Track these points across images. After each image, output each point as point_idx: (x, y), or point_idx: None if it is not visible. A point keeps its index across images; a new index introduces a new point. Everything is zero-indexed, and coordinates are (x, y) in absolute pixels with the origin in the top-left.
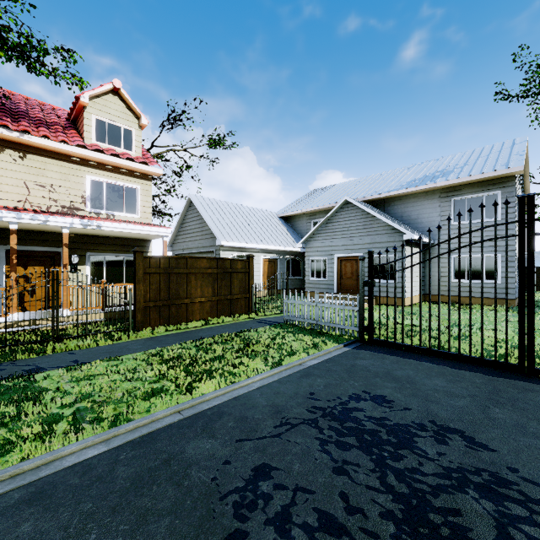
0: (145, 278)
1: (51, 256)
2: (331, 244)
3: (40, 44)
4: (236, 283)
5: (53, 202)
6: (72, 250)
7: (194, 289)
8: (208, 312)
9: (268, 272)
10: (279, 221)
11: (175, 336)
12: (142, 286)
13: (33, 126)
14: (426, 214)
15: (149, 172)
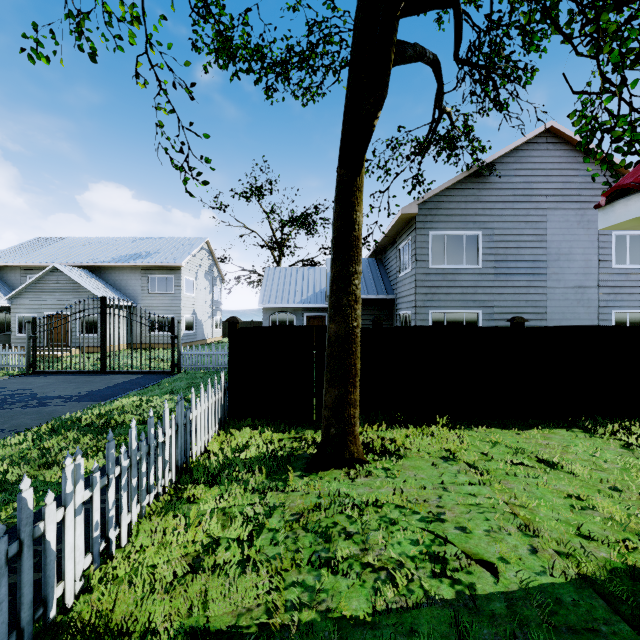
0: None
1: None
2: (41, 302)
3: None
4: None
5: None
6: None
7: None
8: None
9: None
10: None
11: None
12: None
13: None
14: (132, 284)
15: None
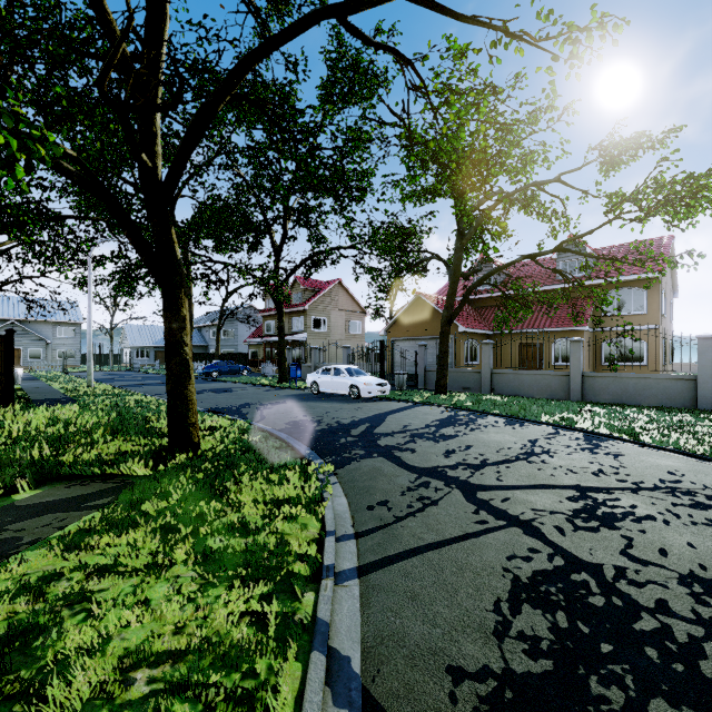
0: None
1: None
2: None
3: None
4: None
5: None
6: None
7: None
8: None
9: None
10: None
11: None
12: None
13: None
14: (46, 331)
15: None
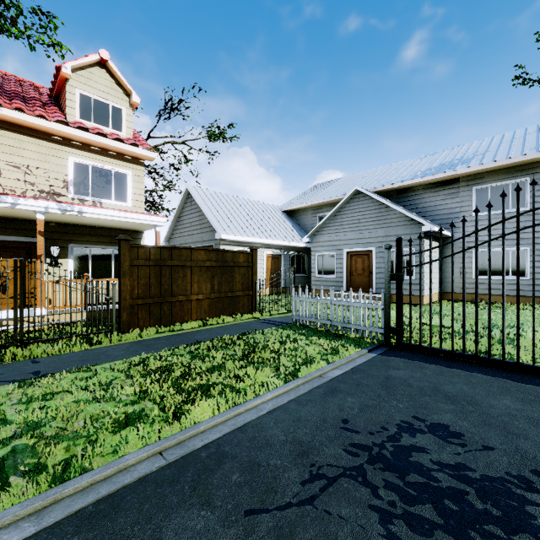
0: (132, 270)
1: (27, 248)
2: (340, 238)
3: (12, 2)
4: (238, 278)
5: (29, 186)
6: (53, 240)
7: (190, 285)
8: (206, 311)
9: (272, 268)
10: (283, 215)
11: (167, 339)
12: (128, 280)
13: (6, 98)
14: (444, 205)
15: (141, 156)
